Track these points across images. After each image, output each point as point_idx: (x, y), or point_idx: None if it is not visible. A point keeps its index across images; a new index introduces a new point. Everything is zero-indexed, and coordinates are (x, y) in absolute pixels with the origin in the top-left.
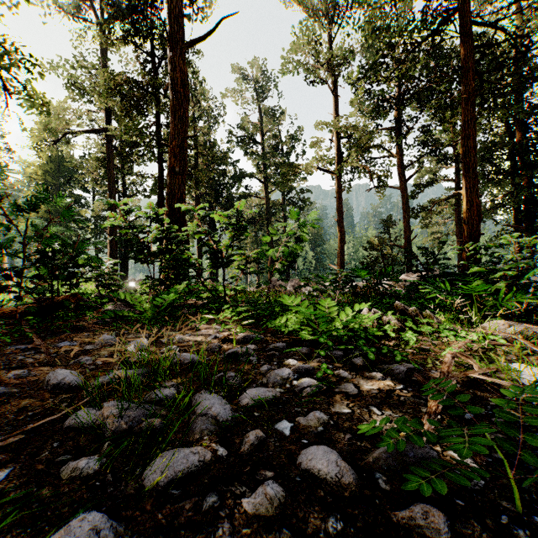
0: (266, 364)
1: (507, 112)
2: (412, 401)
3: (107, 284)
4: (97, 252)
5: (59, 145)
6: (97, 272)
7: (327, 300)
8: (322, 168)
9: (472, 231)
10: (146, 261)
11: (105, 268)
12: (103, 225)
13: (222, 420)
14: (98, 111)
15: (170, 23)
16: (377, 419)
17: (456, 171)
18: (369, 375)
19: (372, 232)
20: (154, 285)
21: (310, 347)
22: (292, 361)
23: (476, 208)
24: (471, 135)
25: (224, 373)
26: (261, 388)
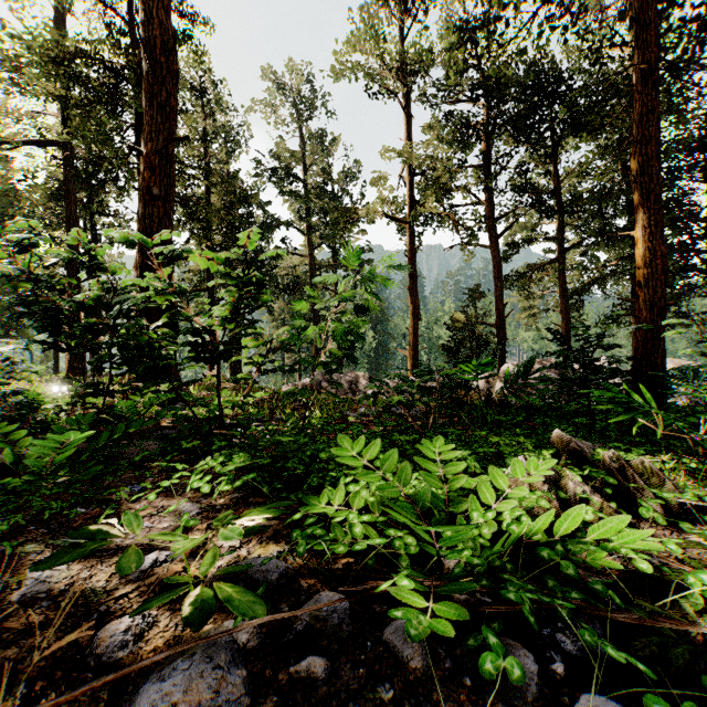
0: None
1: None
2: None
3: None
4: None
5: None
6: None
7: (437, 442)
8: (388, 215)
9: (654, 299)
10: (66, 349)
11: None
12: None
13: None
14: (50, 113)
15: None
16: None
17: (561, 227)
18: None
19: (451, 306)
20: (77, 396)
21: None
22: None
23: (660, 261)
24: (652, 137)
25: None
26: None
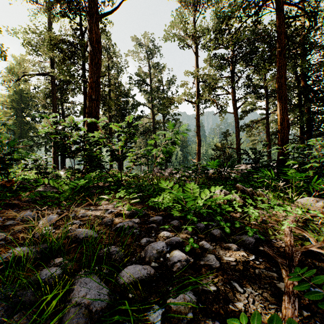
0: (145, 236)
1: (296, 68)
2: (266, 274)
3: (42, 172)
4: (46, 151)
5: (21, 84)
6: (36, 164)
7: (191, 184)
8: (187, 100)
9: (284, 137)
10: (69, 157)
11: (41, 161)
12: (40, 132)
13: (95, 309)
14: (46, 61)
15: (88, 2)
16: (241, 298)
17: (266, 103)
18: (226, 245)
19: (217, 140)
20: (73, 173)
21: (180, 219)
22: (166, 233)
23: (286, 123)
24: (283, 75)
25: (108, 250)
26: (138, 266)
